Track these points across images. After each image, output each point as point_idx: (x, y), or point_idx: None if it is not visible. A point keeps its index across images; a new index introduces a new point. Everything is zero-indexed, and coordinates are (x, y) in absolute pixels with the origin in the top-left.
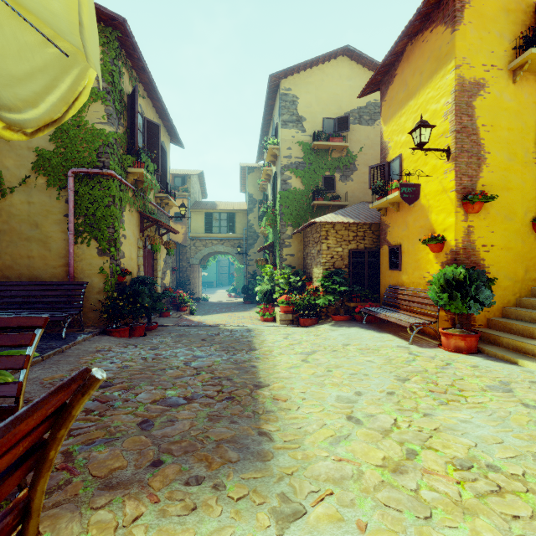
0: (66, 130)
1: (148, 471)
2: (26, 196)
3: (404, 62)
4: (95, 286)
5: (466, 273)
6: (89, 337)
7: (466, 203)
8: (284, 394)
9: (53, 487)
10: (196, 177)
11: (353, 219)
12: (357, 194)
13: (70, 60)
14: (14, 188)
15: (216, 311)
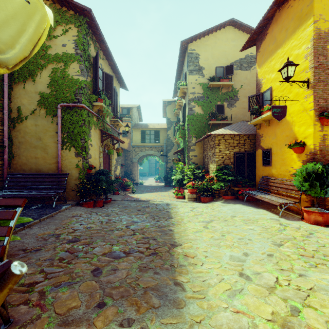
0: (57, 80)
1: (94, 312)
2: (34, 121)
3: (273, 24)
4: (74, 175)
5: (323, 168)
6: (69, 207)
7: (322, 118)
8: (192, 252)
9: (27, 320)
10: (135, 108)
11: (236, 132)
12: (238, 116)
13: (33, 8)
14: (27, 116)
15: (147, 191)
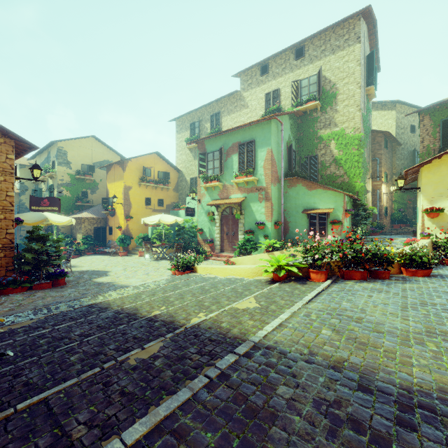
0: None
1: None
2: None
3: (113, 167)
4: None
5: (124, 237)
6: None
7: (127, 218)
8: (76, 265)
9: None
10: None
11: (95, 216)
12: (99, 200)
13: None
14: None
15: None
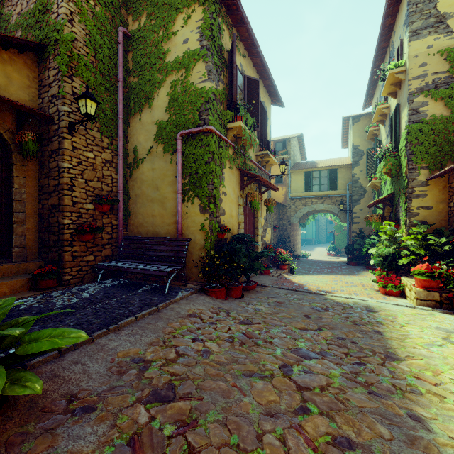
0: (176, 98)
1: None
2: (151, 164)
3: None
4: (198, 242)
5: None
6: (187, 295)
7: None
8: None
9: None
10: (295, 140)
11: None
12: None
13: None
14: (144, 158)
15: (317, 271)
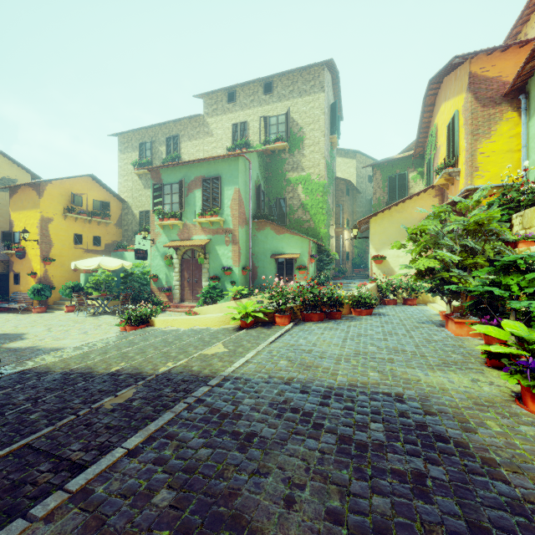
0: None
1: None
2: None
3: (22, 190)
4: None
5: (41, 286)
6: None
7: (45, 261)
8: None
9: None
10: None
11: None
12: None
13: None
14: None
15: None
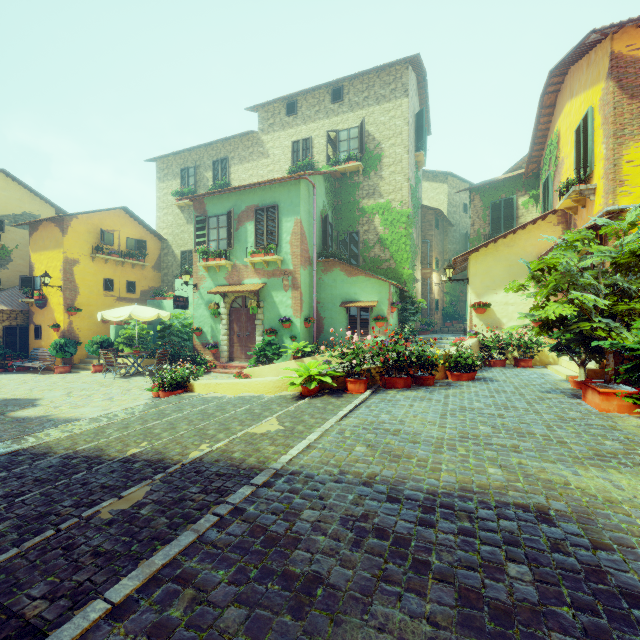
0: None
1: None
2: None
3: (43, 227)
4: None
5: (65, 341)
6: None
7: (69, 311)
8: None
9: None
10: None
11: (7, 307)
12: (13, 280)
13: None
14: None
15: None
